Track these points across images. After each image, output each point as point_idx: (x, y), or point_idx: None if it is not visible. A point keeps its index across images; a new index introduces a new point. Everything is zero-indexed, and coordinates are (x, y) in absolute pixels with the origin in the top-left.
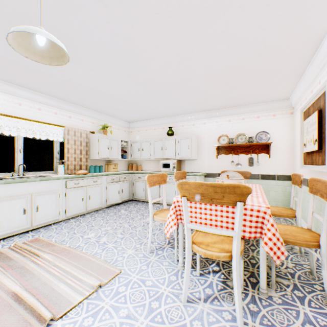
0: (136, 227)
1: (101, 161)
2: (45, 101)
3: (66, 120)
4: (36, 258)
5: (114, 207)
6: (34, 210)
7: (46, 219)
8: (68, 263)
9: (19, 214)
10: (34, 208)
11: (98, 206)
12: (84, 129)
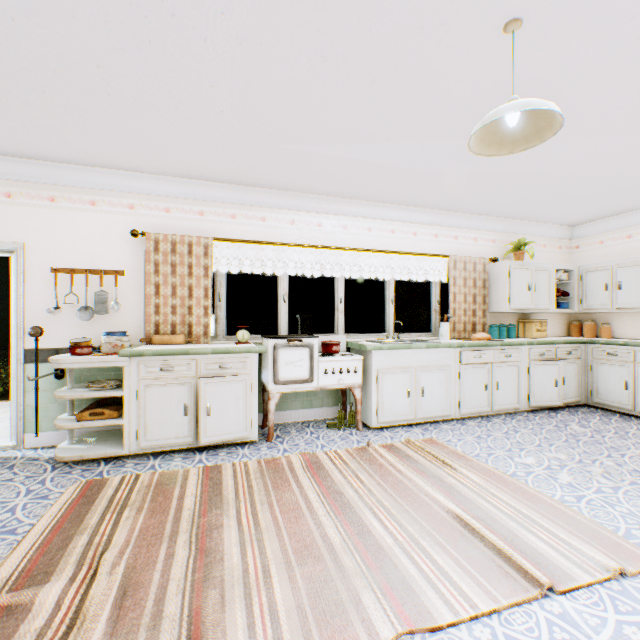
0: (639, 473)
1: (508, 315)
2: (421, 219)
3: (449, 244)
4: (451, 471)
5: (545, 414)
6: (418, 394)
7: (432, 411)
8: (515, 499)
9: (401, 396)
10: (418, 391)
11: (511, 406)
12: (476, 255)
